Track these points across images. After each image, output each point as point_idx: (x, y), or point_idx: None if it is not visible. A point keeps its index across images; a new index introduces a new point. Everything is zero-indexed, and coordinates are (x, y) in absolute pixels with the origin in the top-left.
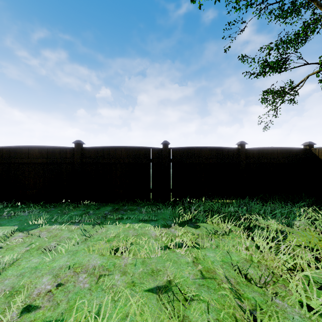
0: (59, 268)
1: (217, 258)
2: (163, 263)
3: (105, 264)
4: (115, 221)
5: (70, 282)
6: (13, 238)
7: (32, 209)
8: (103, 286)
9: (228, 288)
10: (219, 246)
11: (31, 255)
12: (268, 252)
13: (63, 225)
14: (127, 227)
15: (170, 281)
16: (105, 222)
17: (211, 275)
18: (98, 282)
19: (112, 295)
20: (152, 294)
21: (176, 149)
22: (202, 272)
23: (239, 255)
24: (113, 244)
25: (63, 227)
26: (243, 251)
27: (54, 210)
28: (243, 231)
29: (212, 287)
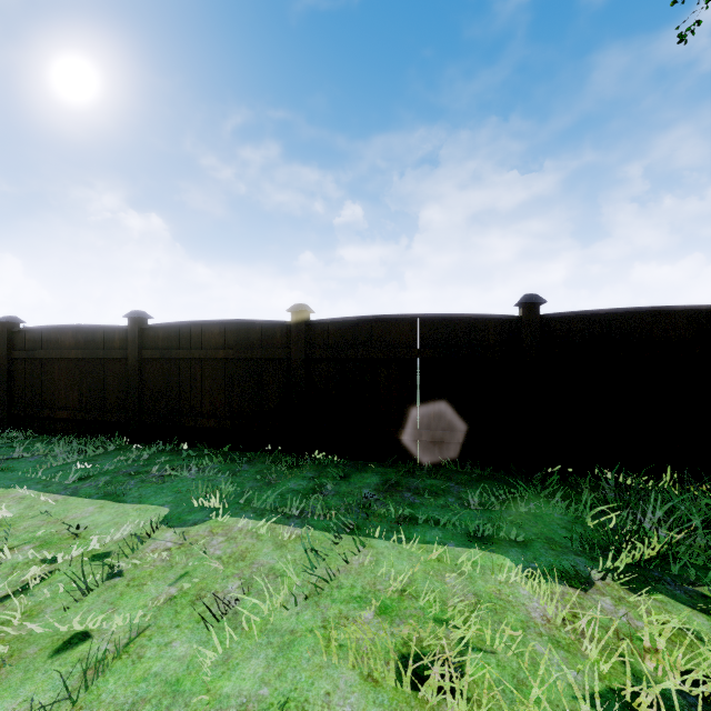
0: None
1: None
2: None
3: None
4: (394, 526)
5: None
6: (151, 546)
7: (206, 463)
8: None
9: None
10: None
11: (175, 623)
12: None
13: (263, 522)
14: (435, 557)
15: None
16: (367, 528)
17: None
18: None
19: None
20: None
21: (565, 319)
22: None
23: None
24: (404, 634)
25: (261, 529)
26: None
27: (248, 471)
28: None
29: None
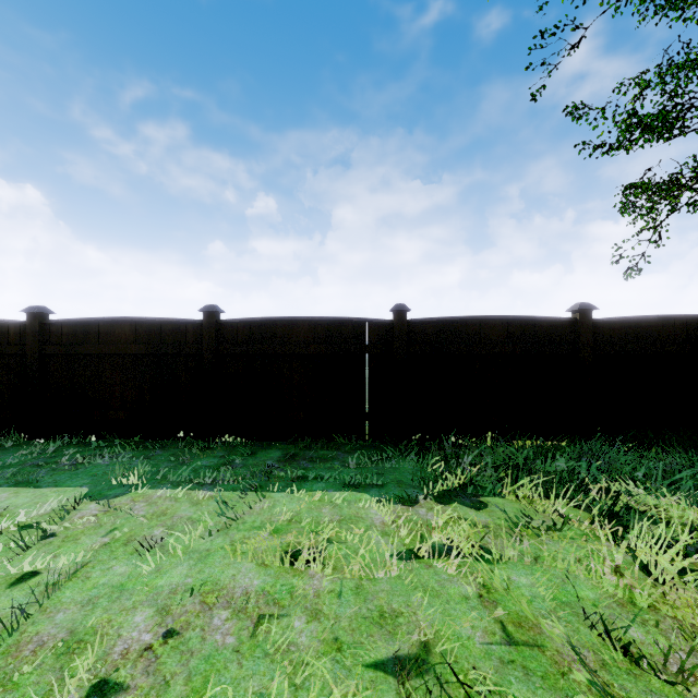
0: (169, 592)
1: (539, 590)
2: (407, 596)
3: (272, 588)
4: (290, 483)
5: (194, 627)
6: (78, 515)
7: (118, 451)
8: (268, 644)
9: (586, 682)
10: (540, 559)
11: (112, 557)
12: (678, 585)
13: (180, 489)
14: (317, 499)
15: (427, 645)
16: (268, 486)
17: (530, 638)
18: (257, 632)
19: (289, 671)
20: (384, 677)
21: (424, 323)
22: (505, 626)
23: (597, 585)
24: (288, 540)
25: (179, 494)
26: (606, 576)
27: (162, 455)
28: (598, 521)
29: (535, 669)
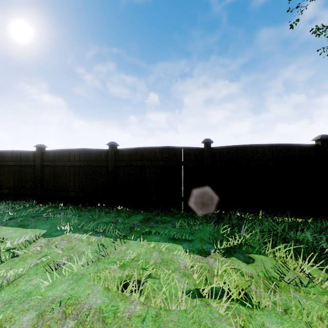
0: (50, 301)
1: None
2: None
3: (105, 307)
4: (141, 235)
5: None
6: (34, 245)
7: (69, 211)
8: None
9: None
10: (289, 310)
11: (35, 273)
12: None
13: (85, 234)
14: (152, 246)
15: None
16: (129, 236)
17: None
18: None
19: None
20: None
21: (221, 149)
22: None
23: None
24: (126, 273)
25: (84, 237)
26: None
27: (87, 214)
28: None
29: None
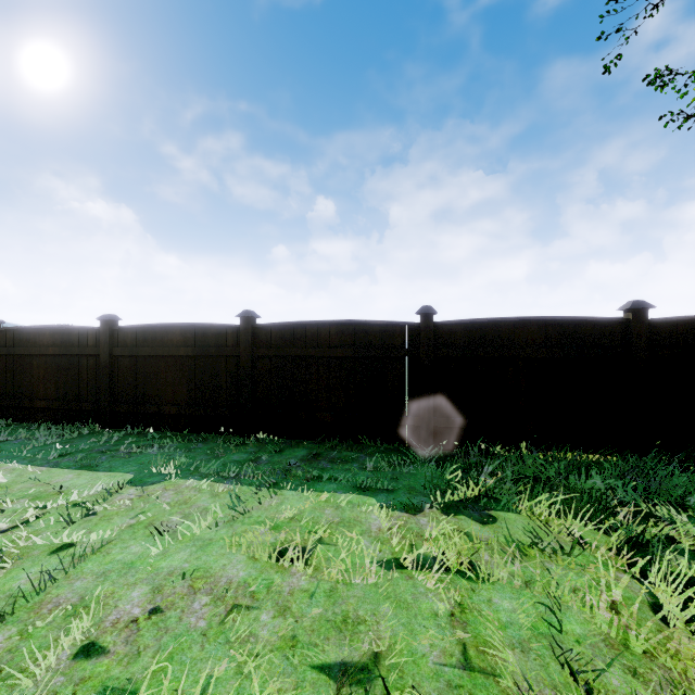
0: (167, 574)
1: (519, 617)
2: (376, 605)
3: (253, 581)
4: (304, 482)
5: (176, 608)
6: (118, 498)
7: (167, 443)
8: (232, 632)
9: None
10: (533, 584)
11: (133, 537)
12: (682, 633)
13: (204, 481)
14: (324, 499)
15: (379, 656)
16: (283, 484)
17: (489, 665)
18: (226, 620)
19: (241, 660)
20: (325, 680)
21: (452, 325)
22: (467, 649)
23: (590, 620)
24: (283, 537)
25: (203, 486)
26: (601, 611)
27: (202, 448)
28: (621, 549)
29: None
